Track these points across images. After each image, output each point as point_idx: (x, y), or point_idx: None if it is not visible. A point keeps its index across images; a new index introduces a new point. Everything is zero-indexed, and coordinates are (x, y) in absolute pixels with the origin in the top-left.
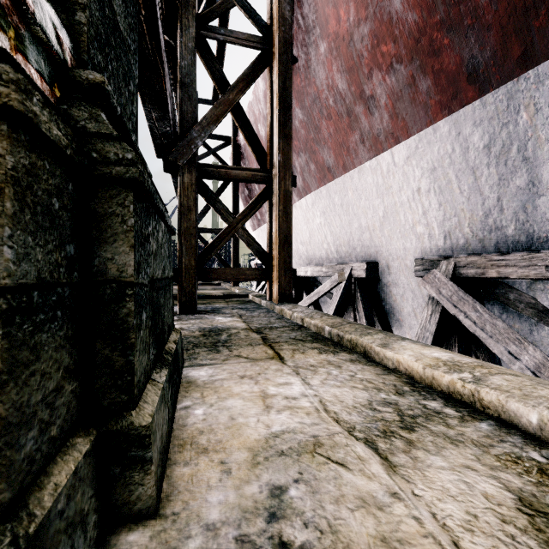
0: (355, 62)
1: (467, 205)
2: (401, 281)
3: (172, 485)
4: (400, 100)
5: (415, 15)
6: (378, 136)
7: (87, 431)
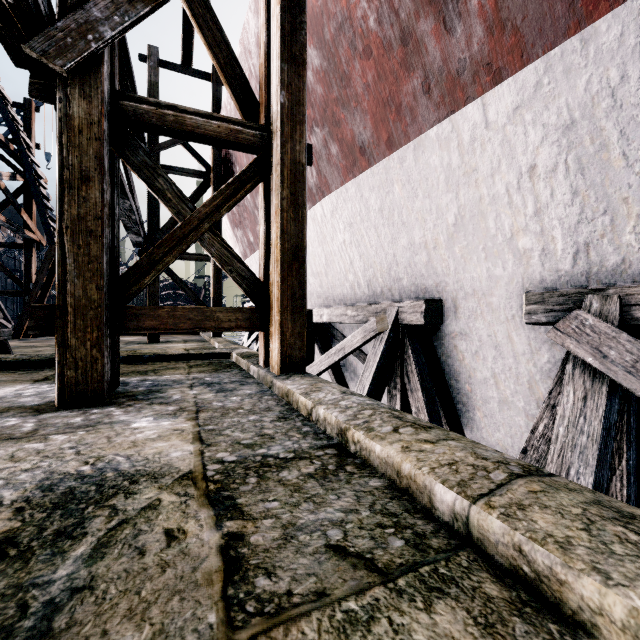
0: None
1: (639, 189)
2: (476, 331)
3: None
4: None
5: None
6: (459, 75)
7: None
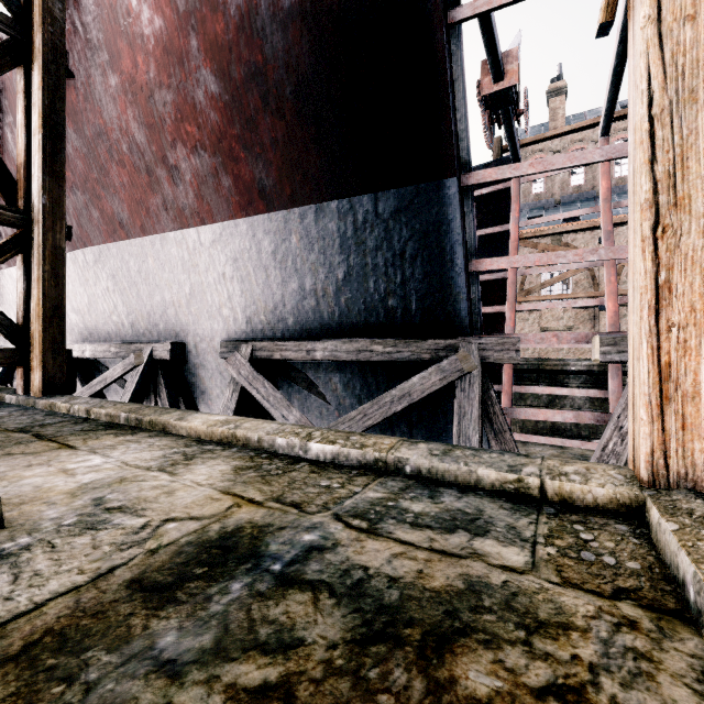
0: (157, 122)
1: (263, 297)
2: (209, 363)
3: (6, 519)
4: (205, 185)
5: (217, 117)
6: (184, 210)
7: None
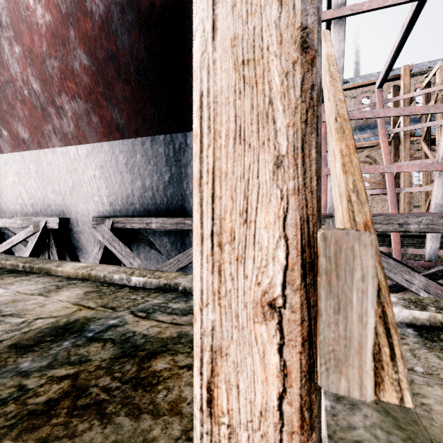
0: (48, 78)
1: (120, 190)
2: (86, 230)
3: None
4: (81, 120)
5: (88, 80)
6: (67, 134)
7: None
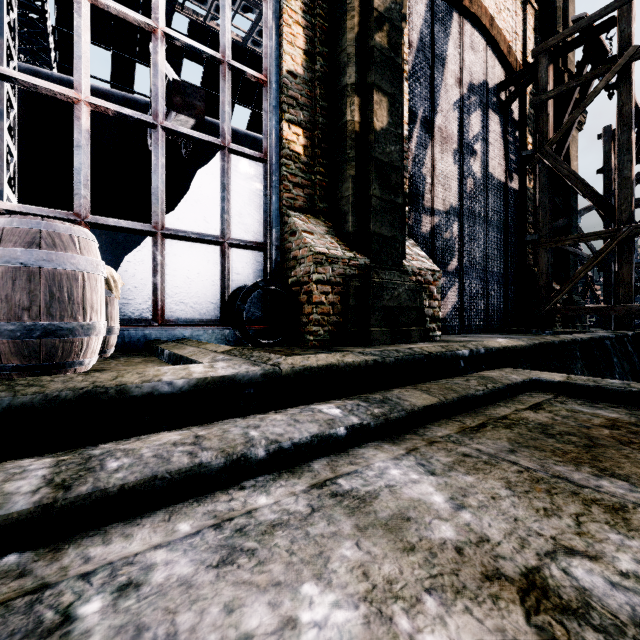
0: None
1: None
2: None
3: None
4: None
5: None
6: None
7: (571, 324)
